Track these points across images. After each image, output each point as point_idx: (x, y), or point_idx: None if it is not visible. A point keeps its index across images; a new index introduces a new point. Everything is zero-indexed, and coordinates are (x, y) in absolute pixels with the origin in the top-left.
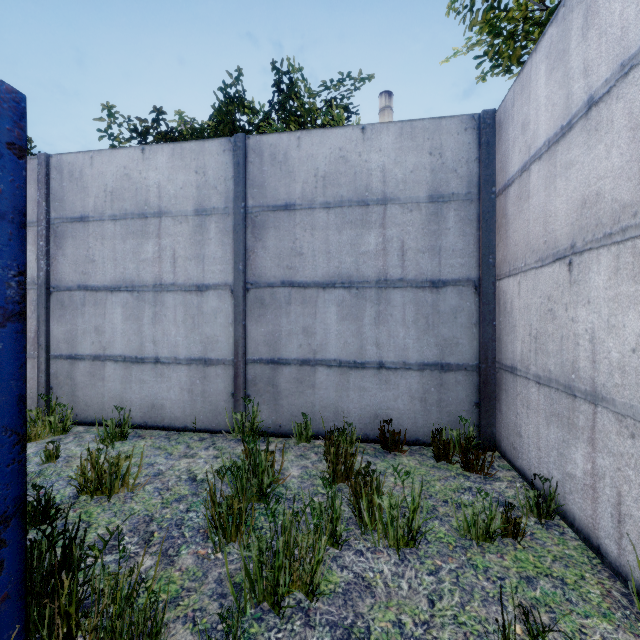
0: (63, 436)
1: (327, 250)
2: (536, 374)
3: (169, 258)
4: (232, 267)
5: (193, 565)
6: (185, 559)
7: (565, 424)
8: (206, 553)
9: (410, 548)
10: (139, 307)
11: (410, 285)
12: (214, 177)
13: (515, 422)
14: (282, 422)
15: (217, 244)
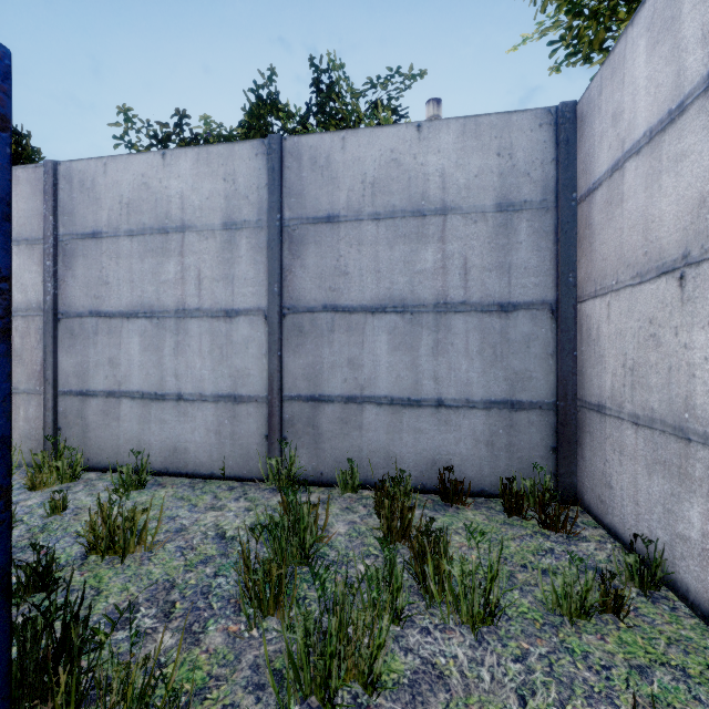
0: (72, 484)
1: (376, 269)
2: (633, 413)
3: (193, 279)
4: (266, 289)
5: (223, 645)
6: (213, 637)
7: (675, 474)
8: (238, 630)
9: (487, 626)
10: (159, 336)
11: (474, 309)
12: (245, 185)
13: (603, 471)
14: (324, 469)
15: (249, 263)
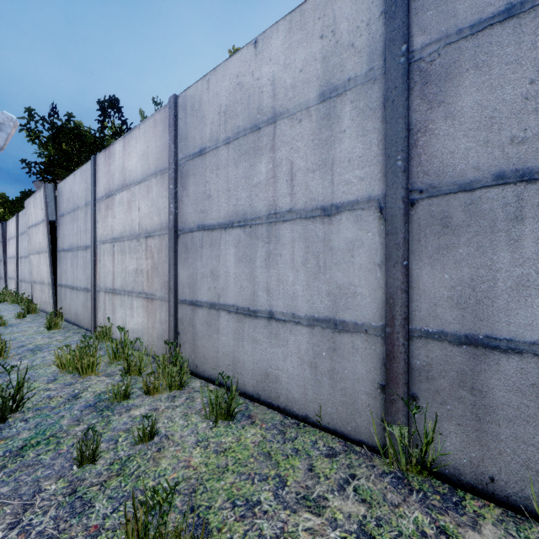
0: (178, 393)
1: None
2: None
3: (285, 175)
4: (381, 168)
5: None
6: None
7: None
8: None
9: None
10: (251, 245)
11: None
12: (349, 30)
13: None
14: (496, 472)
15: (354, 136)
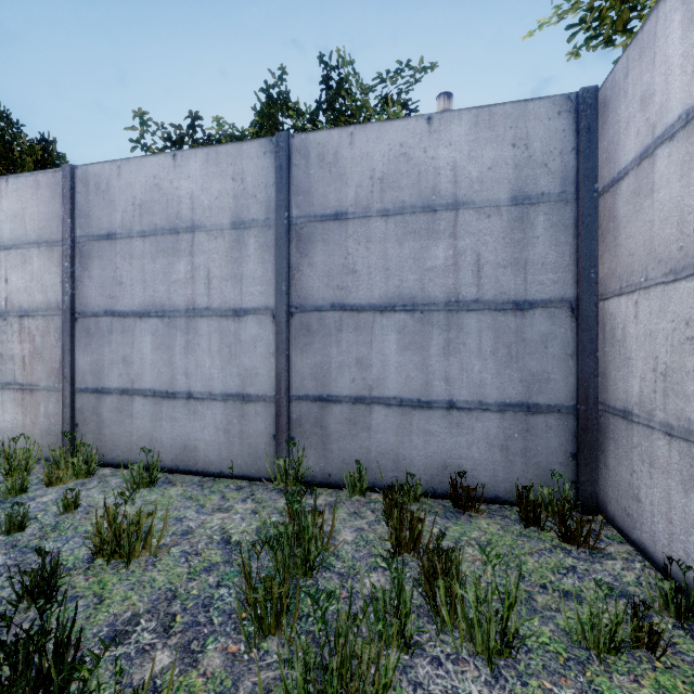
0: (87, 480)
1: (385, 266)
2: (665, 423)
3: (203, 279)
4: (274, 288)
5: (221, 668)
6: (211, 658)
7: None
8: (238, 650)
9: (505, 658)
10: (170, 335)
11: (488, 307)
12: (253, 184)
13: (630, 482)
14: (332, 470)
15: (257, 262)
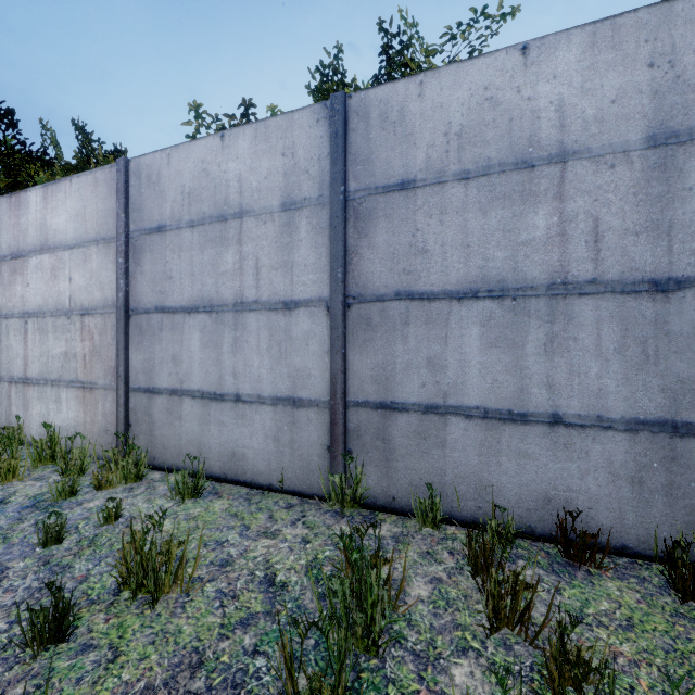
0: (136, 484)
1: (464, 242)
2: None
3: (251, 269)
4: (328, 276)
5: None
6: None
7: None
8: None
9: None
10: (218, 331)
11: (610, 289)
12: (305, 158)
13: None
14: (396, 493)
15: (309, 246)
